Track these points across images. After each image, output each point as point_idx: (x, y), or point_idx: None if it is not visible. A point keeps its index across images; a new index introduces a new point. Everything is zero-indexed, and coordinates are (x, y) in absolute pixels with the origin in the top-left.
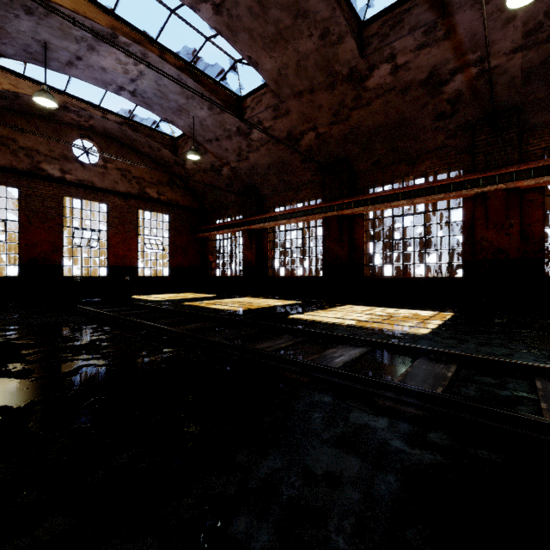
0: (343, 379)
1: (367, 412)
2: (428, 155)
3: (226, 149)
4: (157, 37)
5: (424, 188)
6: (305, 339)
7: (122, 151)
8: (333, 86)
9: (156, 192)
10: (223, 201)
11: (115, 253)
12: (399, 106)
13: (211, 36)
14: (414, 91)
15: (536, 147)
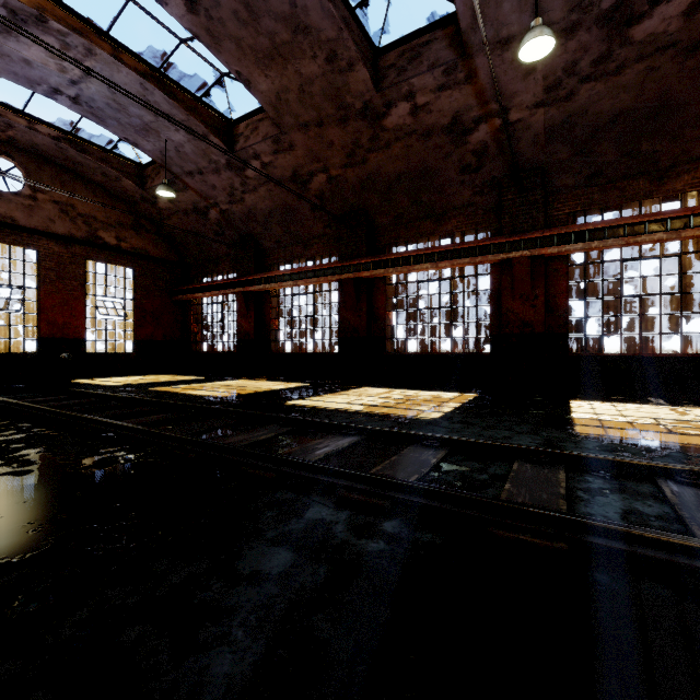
0: (313, 472)
1: (328, 507)
2: (455, 212)
3: (213, 187)
4: (109, 29)
5: (450, 250)
6: (293, 430)
7: (61, 177)
8: (346, 121)
9: (115, 236)
10: (212, 253)
11: (50, 320)
12: (421, 153)
13: (187, 38)
14: (437, 137)
15: (561, 212)
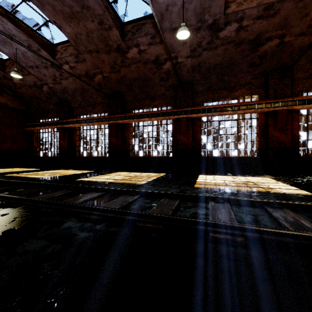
0: (72, 208)
1: (75, 221)
2: (158, 97)
3: (44, 75)
4: None
5: (156, 113)
6: (74, 191)
7: None
8: (109, 52)
9: None
10: (45, 108)
11: None
12: (144, 70)
13: None
14: (150, 65)
15: (198, 100)
